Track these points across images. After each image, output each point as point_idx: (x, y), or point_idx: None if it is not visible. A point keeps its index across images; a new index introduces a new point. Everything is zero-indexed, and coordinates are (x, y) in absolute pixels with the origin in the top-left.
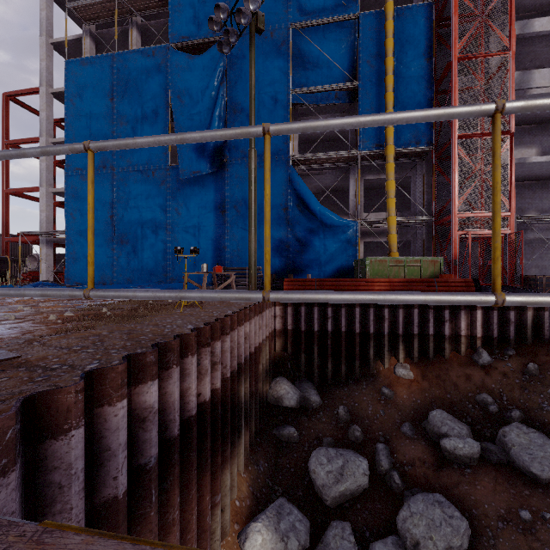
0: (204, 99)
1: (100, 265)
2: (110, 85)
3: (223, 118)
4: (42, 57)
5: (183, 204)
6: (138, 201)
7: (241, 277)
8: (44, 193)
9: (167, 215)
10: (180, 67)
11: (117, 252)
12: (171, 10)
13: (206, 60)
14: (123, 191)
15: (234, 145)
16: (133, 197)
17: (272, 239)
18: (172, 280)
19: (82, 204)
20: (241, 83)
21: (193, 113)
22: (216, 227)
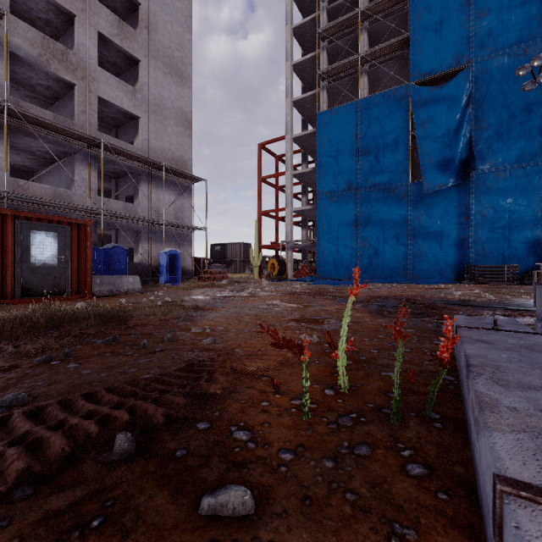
0: (448, 123)
1: (345, 264)
2: (354, 126)
3: (468, 135)
4: (288, 113)
5: (424, 213)
6: (380, 213)
7: (492, 273)
8: (289, 212)
9: (407, 223)
10: (422, 100)
11: (360, 254)
12: (412, 55)
13: (450, 89)
14: (366, 206)
15: (479, 158)
16: (375, 210)
17: (525, 239)
18: (412, 276)
19: (330, 218)
20: (487, 102)
21: (437, 136)
22: (460, 230)
